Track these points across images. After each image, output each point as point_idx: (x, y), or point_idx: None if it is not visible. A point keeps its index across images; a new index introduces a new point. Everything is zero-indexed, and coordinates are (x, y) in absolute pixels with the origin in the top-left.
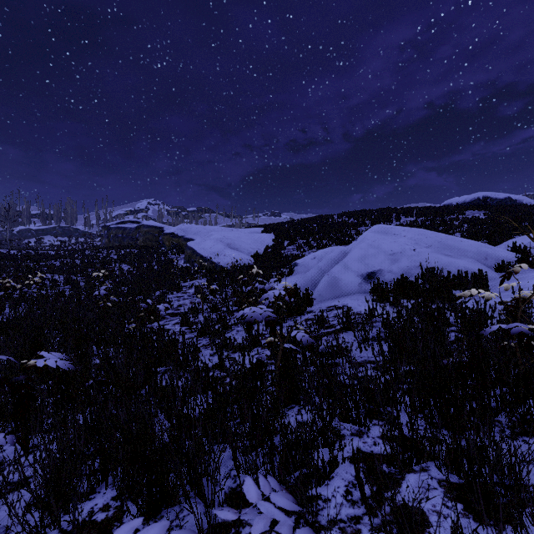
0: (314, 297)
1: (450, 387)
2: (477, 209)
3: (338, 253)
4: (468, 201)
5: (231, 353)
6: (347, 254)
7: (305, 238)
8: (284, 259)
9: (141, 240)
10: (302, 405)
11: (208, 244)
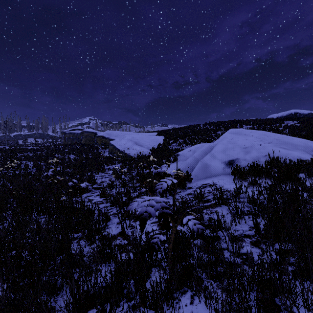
0: (191, 177)
1: None
2: (291, 120)
3: (207, 147)
4: (285, 115)
5: (133, 222)
6: (213, 148)
7: (183, 138)
8: (171, 152)
9: (83, 140)
10: (194, 290)
11: (123, 142)
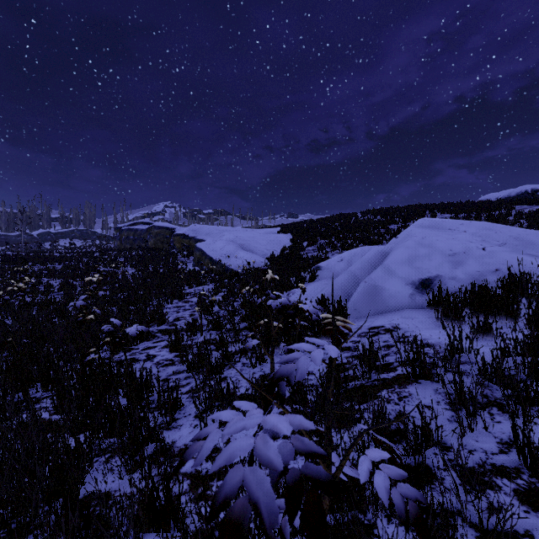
0: (347, 312)
1: None
2: (527, 203)
3: (374, 253)
4: (513, 195)
5: None
6: (387, 255)
7: (327, 238)
8: (305, 262)
9: (152, 242)
10: None
11: (218, 244)
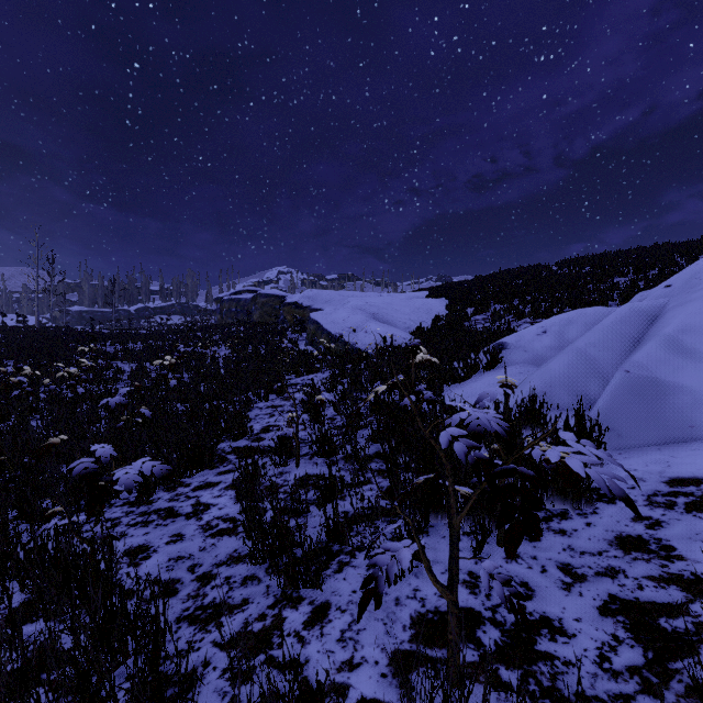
0: None
1: None
2: None
3: (626, 316)
4: None
5: None
6: (654, 319)
7: (505, 301)
8: (475, 337)
9: (257, 315)
10: None
11: (340, 314)
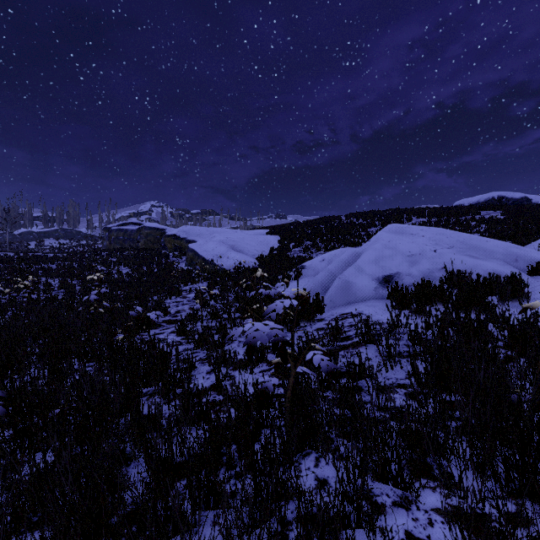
0: (324, 303)
1: (539, 442)
2: (493, 209)
3: (349, 254)
4: (482, 201)
5: (231, 370)
6: (360, 256)
7: (312, 239)
8: (291, 262)
9: (142, 242)
10: (321, 451)
11: (210, 245)
